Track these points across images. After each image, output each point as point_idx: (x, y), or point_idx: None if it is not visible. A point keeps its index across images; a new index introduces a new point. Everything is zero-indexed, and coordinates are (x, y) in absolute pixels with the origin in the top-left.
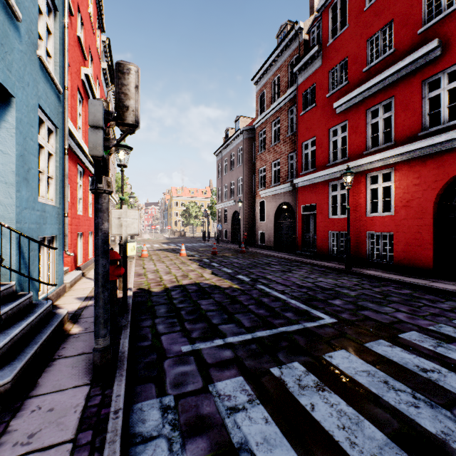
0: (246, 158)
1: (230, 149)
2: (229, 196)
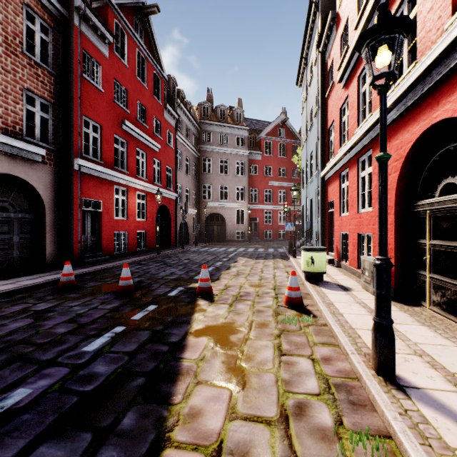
0: None
1: None
2: None
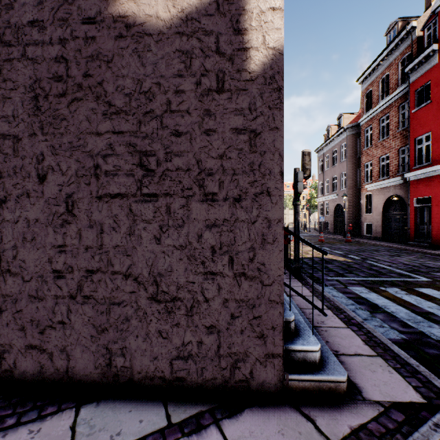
0: (350, 154)
1: (332, 146)
2: (330, 190)
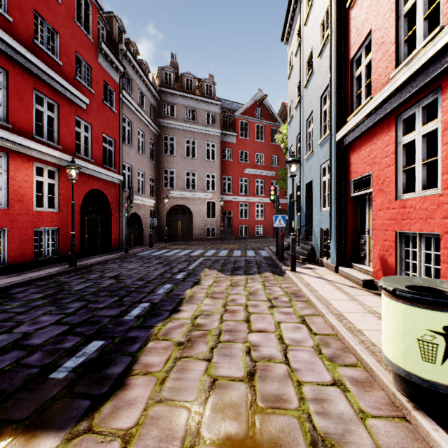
0: None
1: None
2: None
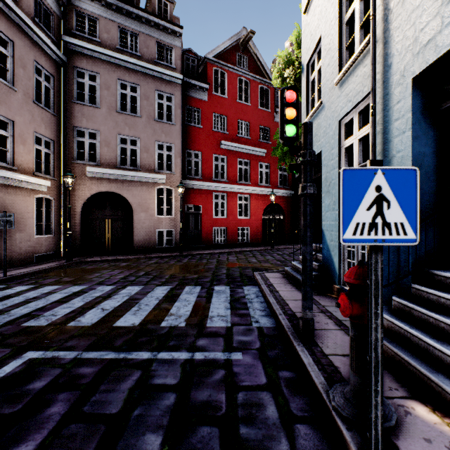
0: None
1: None
2: None
